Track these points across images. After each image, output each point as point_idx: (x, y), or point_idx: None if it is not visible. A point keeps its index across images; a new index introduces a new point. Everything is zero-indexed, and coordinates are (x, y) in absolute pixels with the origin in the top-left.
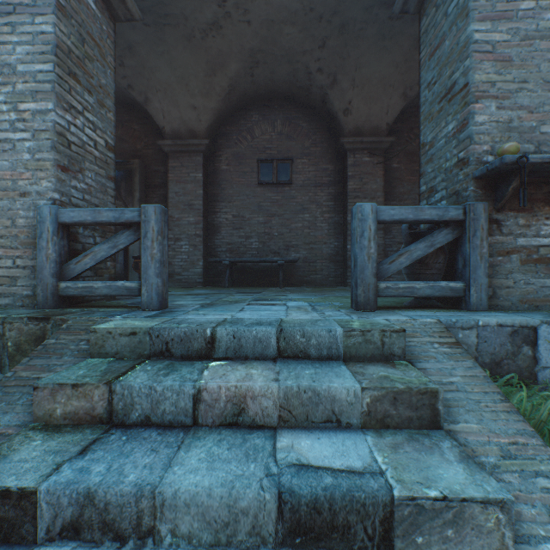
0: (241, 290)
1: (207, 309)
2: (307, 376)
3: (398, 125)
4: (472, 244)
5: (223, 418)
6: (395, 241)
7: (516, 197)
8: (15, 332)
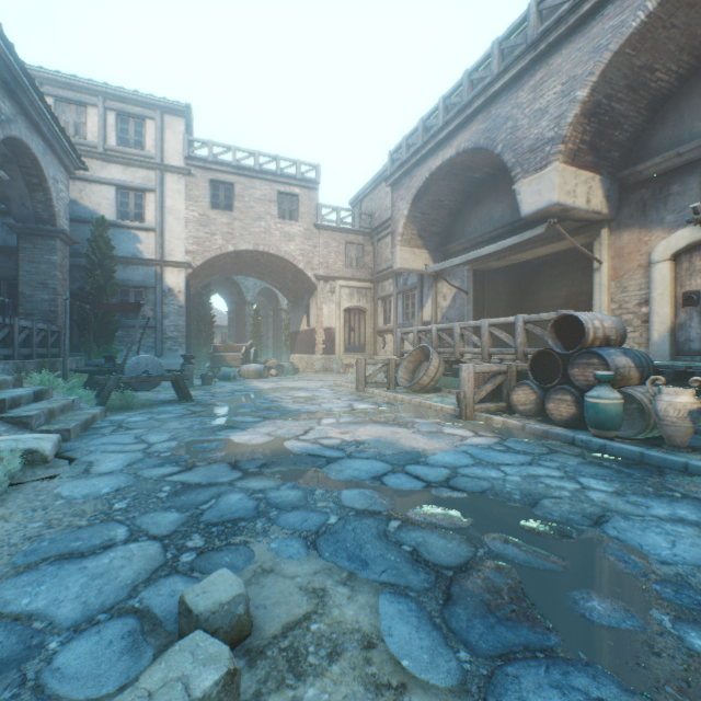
0: None
1: None
2: None
3: None
4: None
5: None
6: None
7: None
8: None
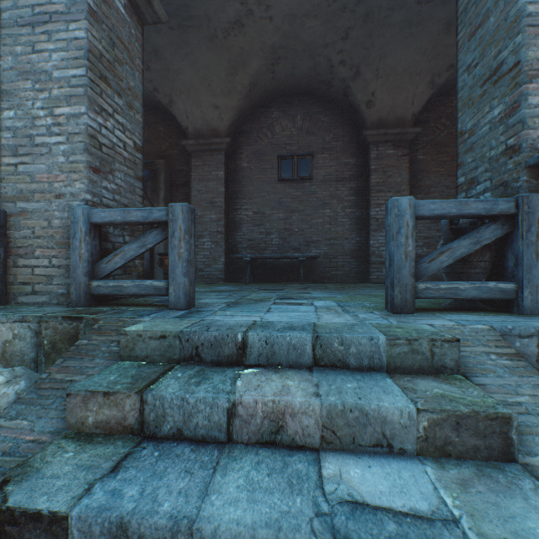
0: (263, 287)
1: (234, 309)
2: (350, 391)
3: (424, 114)
4: (526, 240)
5: (259, 435)
6: (421, 235)
7: None
8: (51, 330)
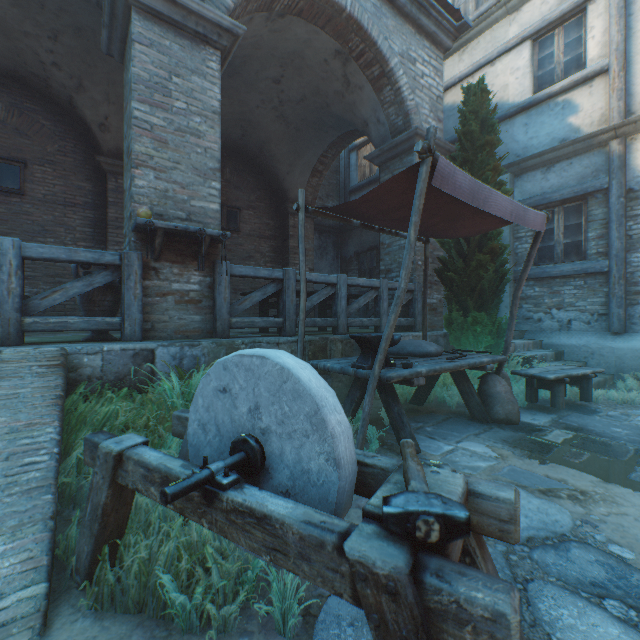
0: None
1: None
2: None
3: None
4: (127, 286)
5: None
6: None
7: (173, 251)
8: None
